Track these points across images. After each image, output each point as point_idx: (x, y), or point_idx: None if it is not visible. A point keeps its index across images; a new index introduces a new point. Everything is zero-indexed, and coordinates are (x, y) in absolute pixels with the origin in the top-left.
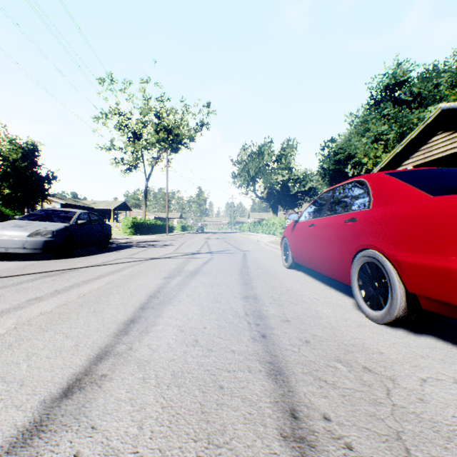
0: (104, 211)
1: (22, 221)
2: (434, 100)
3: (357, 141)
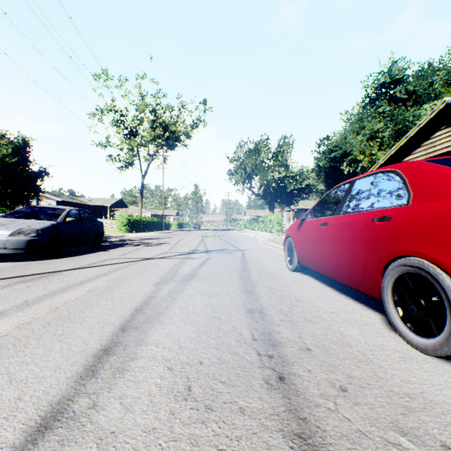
0: (101, 208)
1: (5, 218)
2: (429, 98)
3: (352, 139)
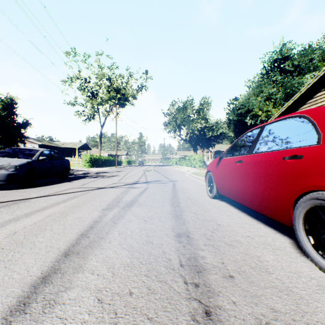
0: (71, 150)
1: None
2: (309, 70)
3: (254, 100)
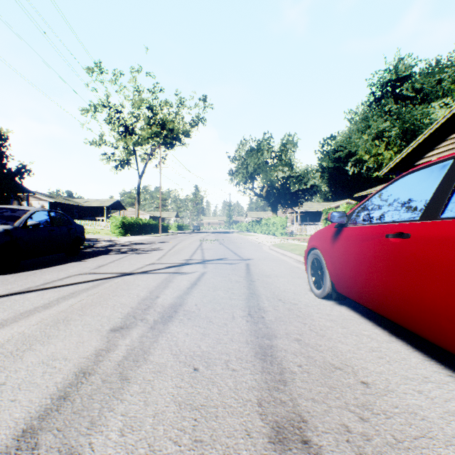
0: (97, 210)
1: None
2: (437, 96)
3: (357, 138)
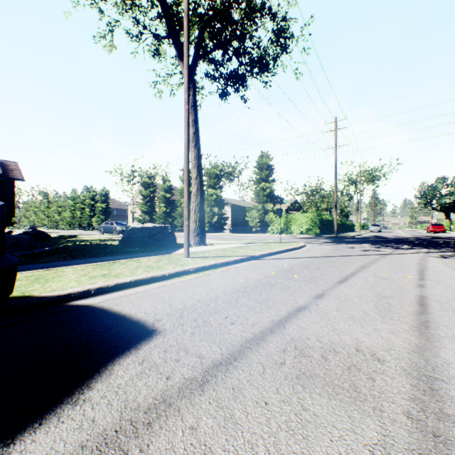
0: None
1: (372, 226)
2: None
3: None
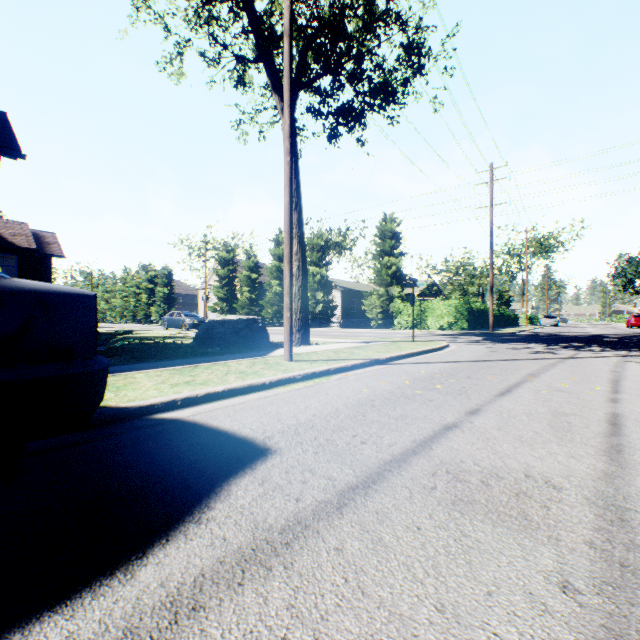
0: None
1: (545, 318)
2: None
3: None
